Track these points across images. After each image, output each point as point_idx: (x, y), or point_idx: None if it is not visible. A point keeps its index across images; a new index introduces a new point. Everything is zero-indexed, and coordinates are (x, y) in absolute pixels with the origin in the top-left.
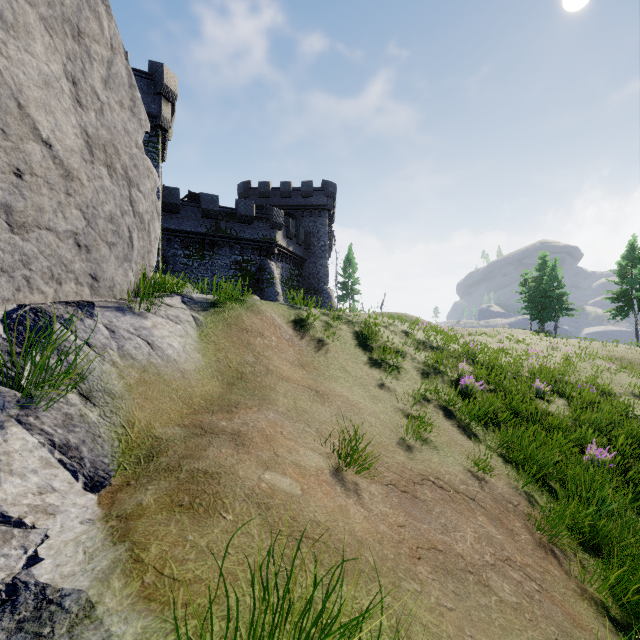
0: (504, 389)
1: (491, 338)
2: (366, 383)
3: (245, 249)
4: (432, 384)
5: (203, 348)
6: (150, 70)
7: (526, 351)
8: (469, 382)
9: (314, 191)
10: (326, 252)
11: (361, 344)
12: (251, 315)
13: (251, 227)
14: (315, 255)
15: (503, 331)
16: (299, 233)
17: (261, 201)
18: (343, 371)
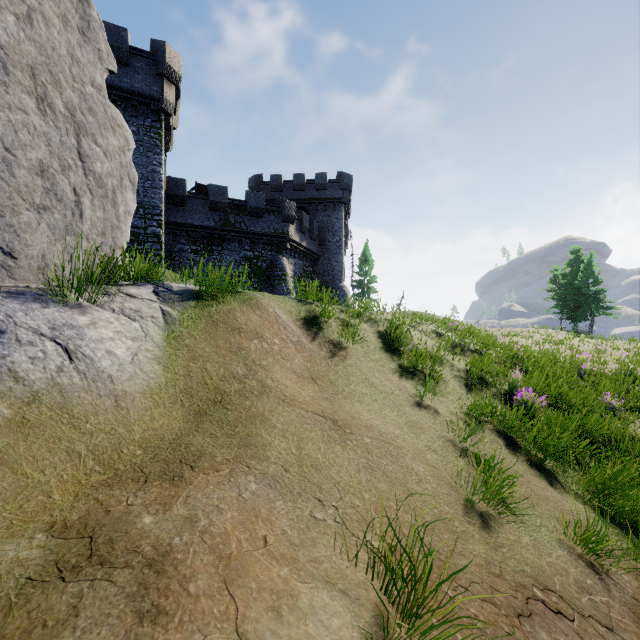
0: (569, 405)
1: (525, 339)
2: (400, 402)
3: (255, 244)
4: (480, 399)
5: (168, 356)
6: (152, 49)
7: (575, 355)
8: (527, 397)
9: (329, 183)
10: (341, 248)
11: (387, 347)
12: (247, 310)
13: (262, 220)
14: (330, 251)
15: (534, 331)
16: (313, 227)
17: (273, 195)
18: (368, 385)
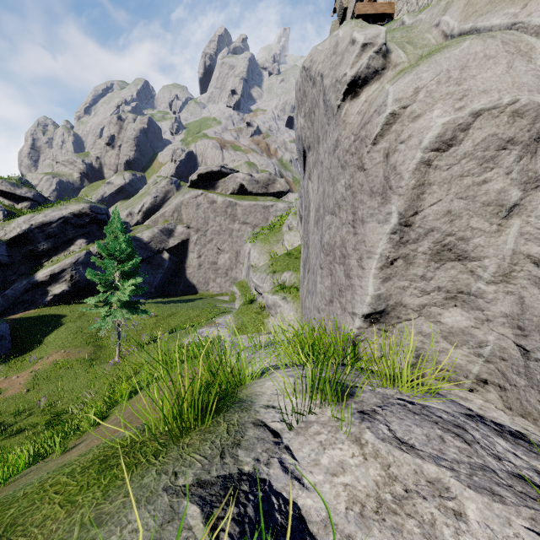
0: None
1: None
2: None
3: None
4: None
5: None
6: None
7: None
8: None
9: None
10: None
11: None
12: None
13: None
14: None
15: None
16: None
17: None
18: None
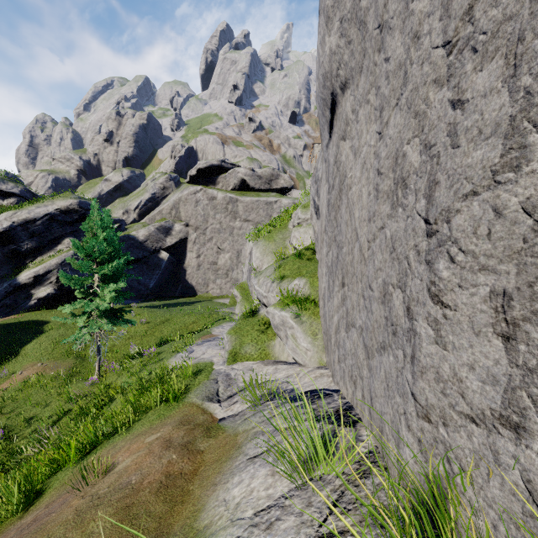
0: None
1: None
2: None
3: None
4: None
5: None
6: None
7: None
8: None
9: None
10: None
11: None
12: None
13: None
14: None
15: None
16: None
17: None
18: None
